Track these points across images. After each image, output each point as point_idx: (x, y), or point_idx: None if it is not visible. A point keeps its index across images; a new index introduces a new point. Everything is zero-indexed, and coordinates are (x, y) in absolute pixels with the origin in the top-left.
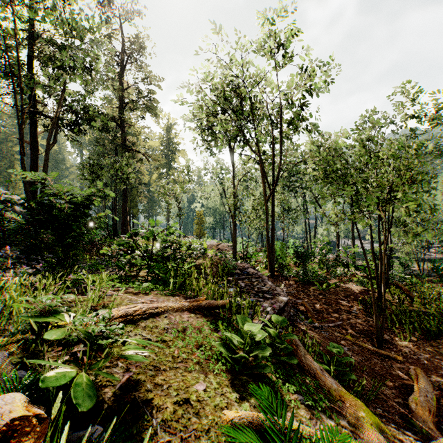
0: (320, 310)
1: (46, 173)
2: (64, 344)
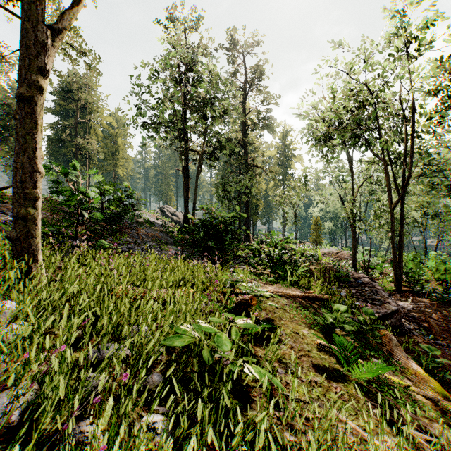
0: None
1: (196, 194)
2: (243, 293)
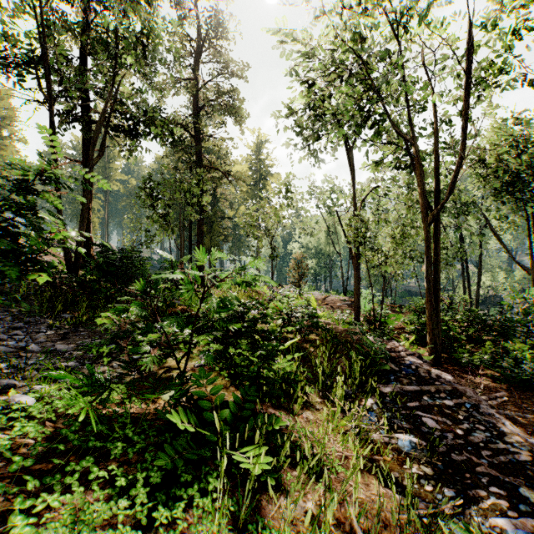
0: None
1: (87, 196)
2: None
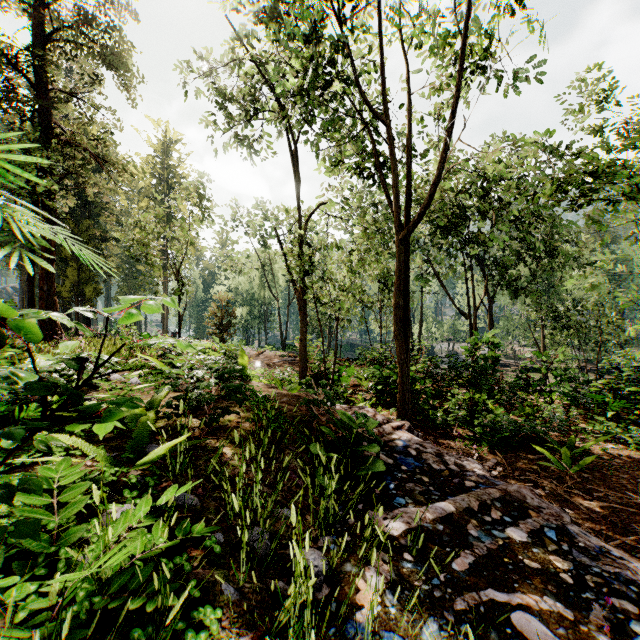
0: None
1: None
2: None
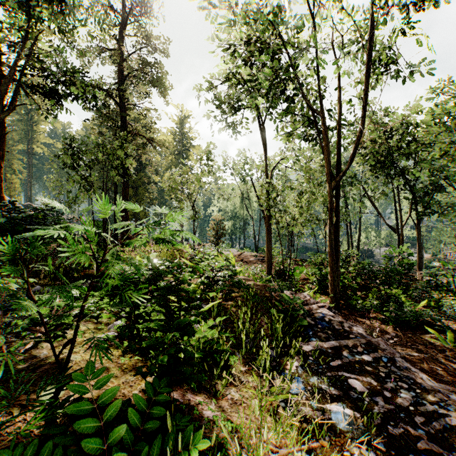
0: None
1: None
2: None
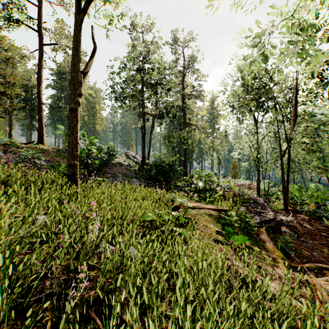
0: (315, 235)
1: (150, 144)
2: None
